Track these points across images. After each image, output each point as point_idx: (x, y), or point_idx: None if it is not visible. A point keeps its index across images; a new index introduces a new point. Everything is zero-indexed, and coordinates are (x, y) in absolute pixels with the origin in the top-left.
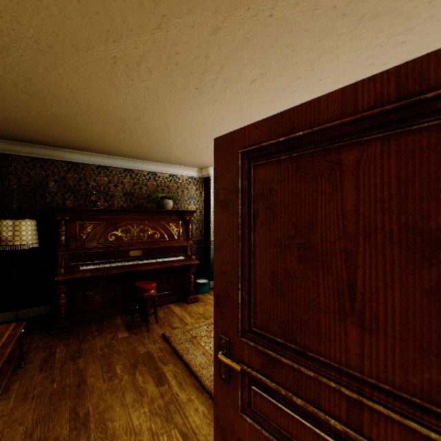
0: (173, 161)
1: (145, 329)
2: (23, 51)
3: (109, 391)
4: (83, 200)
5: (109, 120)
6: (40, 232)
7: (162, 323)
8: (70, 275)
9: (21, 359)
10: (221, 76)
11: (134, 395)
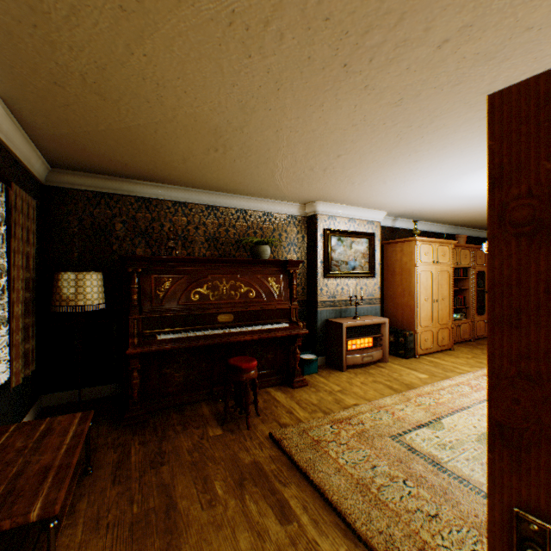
0: (270, 194)
1: (242, 424)
2: (98, 13)
3: (212, 525)
4: (157, 247)
5: (200, 131)
6: (105, 289)
7: (265, 416)
8: (145, 347)
9: (87, 463)
10: (393, 37)
11: (249, 536)
